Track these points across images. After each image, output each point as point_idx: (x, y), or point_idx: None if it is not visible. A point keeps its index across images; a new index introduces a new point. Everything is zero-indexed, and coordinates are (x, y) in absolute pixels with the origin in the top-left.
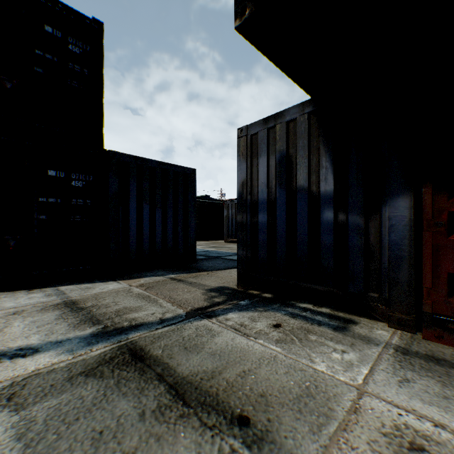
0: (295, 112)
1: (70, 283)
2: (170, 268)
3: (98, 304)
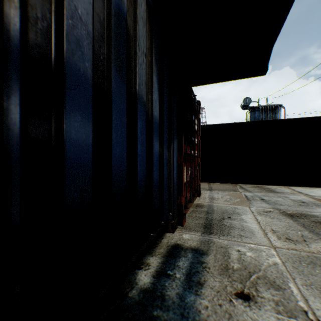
0: None
1: None
2: None
3: None
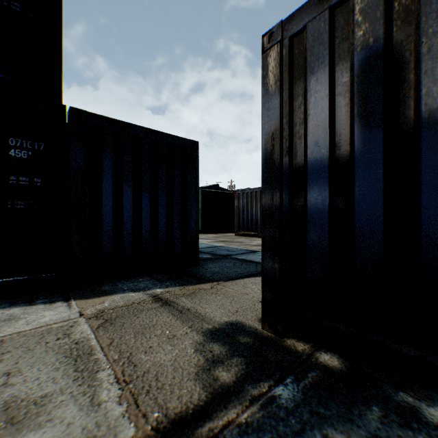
0: None
1: None
2: (161, 274)
3: None
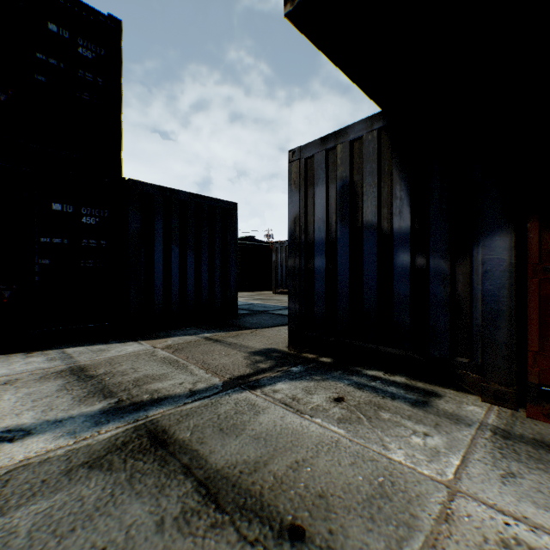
0: (361, 129)
1: (80, 344)
2: (205, 325)
3: (112, 371)
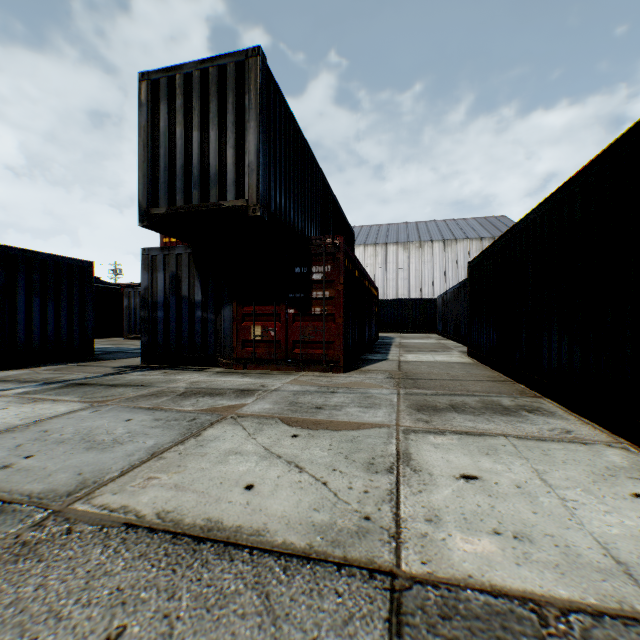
0: (182, 250)
1: None
2: (66, 361)
3: (21, 378)
